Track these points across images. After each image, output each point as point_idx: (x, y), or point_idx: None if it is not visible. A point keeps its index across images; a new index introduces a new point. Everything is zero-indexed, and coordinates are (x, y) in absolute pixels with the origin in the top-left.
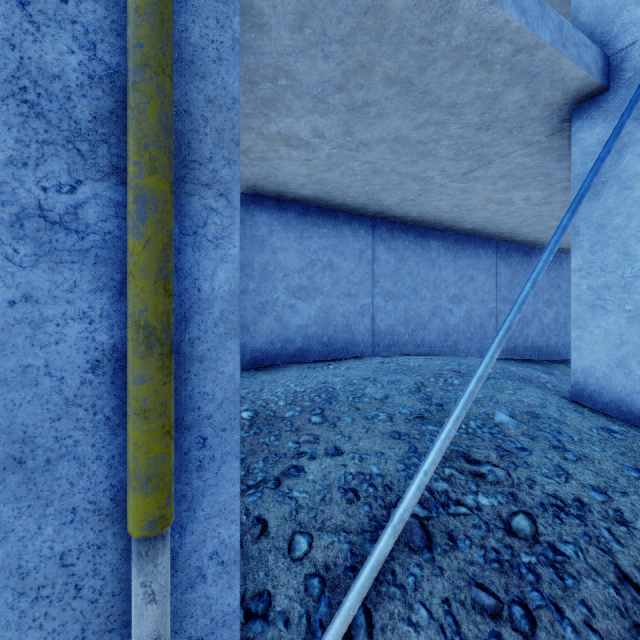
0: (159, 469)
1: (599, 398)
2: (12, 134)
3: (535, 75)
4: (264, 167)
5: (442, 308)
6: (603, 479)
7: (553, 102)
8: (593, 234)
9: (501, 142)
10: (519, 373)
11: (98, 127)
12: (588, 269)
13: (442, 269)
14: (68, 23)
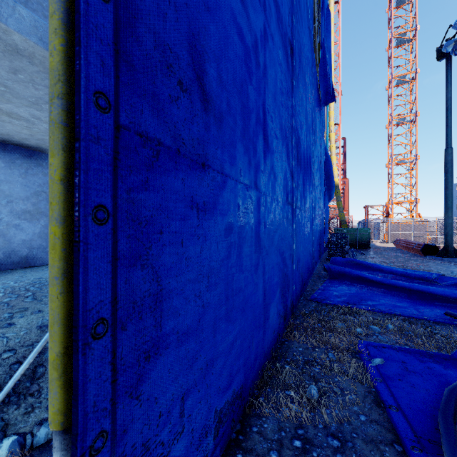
0: None
1: None
2: None
3: None
4: None
5: None
6: None
7: None
8: None
9: None
10: None
11: None
12: None
13: None
14: None
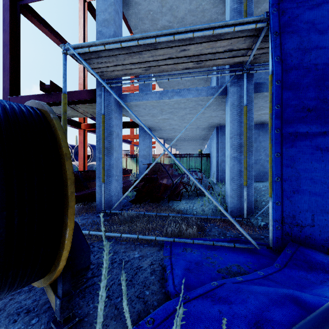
0: (246, 180)
1: None
2: (232, 150)
3: None
4: (256, 119)
5: None
6: None
7: None
8: None
9: None
10: None
11: (238, 148)
12: None
13: None
14: (236, 139)
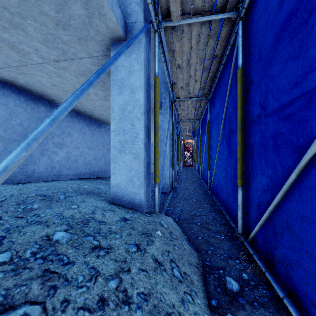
0: None
1: (123, 199)
2: None
3: None
4: None
5: (49, 150)
6: (119, 264)
7: (102, 31)
8: (120, 113)
9: (76, 46)
10: (88, 189)
11: None
12: (118, 131)
13: None
14: None
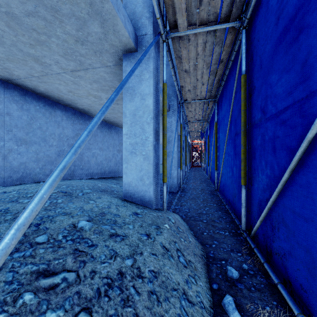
0: None
1: (134, 196)
2: None
3: (105, 19)
4: None
5: (65, 151)
6: (133, 248)
7: (115, 45)
8: (132, 118)
9: (91, 57)
10: (102, 187)
11: None
12: (130, 134)
13: (65, 128)
14: None
